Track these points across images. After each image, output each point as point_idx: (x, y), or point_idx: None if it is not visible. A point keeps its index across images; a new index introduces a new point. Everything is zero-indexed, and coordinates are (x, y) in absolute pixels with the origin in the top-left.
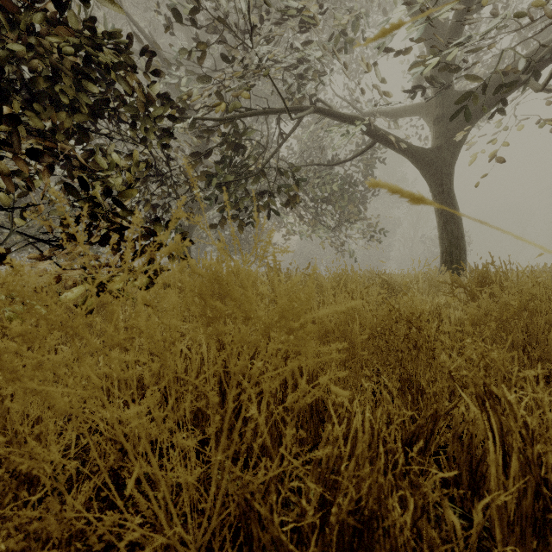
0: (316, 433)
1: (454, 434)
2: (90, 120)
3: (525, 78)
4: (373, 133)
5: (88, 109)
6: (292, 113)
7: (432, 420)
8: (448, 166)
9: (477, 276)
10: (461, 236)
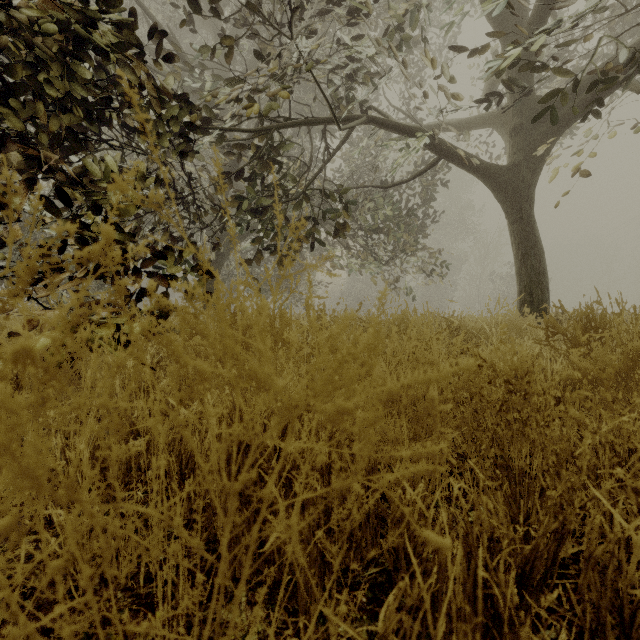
0: (373, 541)
1: (588, 558)
2: (91, 127)
3: (627, 75)
4: (436, 147)
5: (81, 108)
6: (340, 122)
7: (556, 538)
8: (528, 187)
9: (581, 318)
10: (544, 272)
